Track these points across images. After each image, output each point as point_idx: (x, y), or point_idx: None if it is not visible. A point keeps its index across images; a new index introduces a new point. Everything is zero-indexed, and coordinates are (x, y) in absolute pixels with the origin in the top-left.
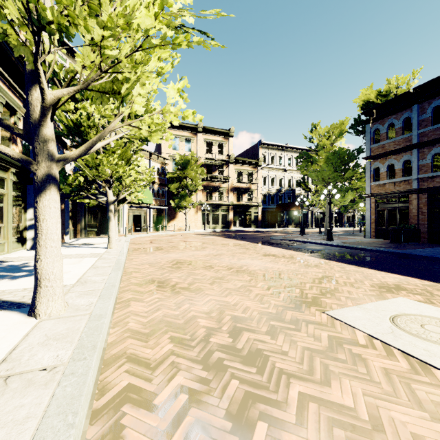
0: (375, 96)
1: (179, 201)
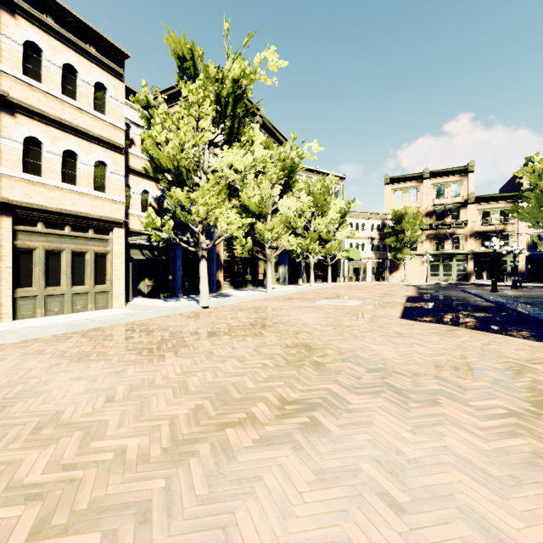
0: None
1: (395, 253)
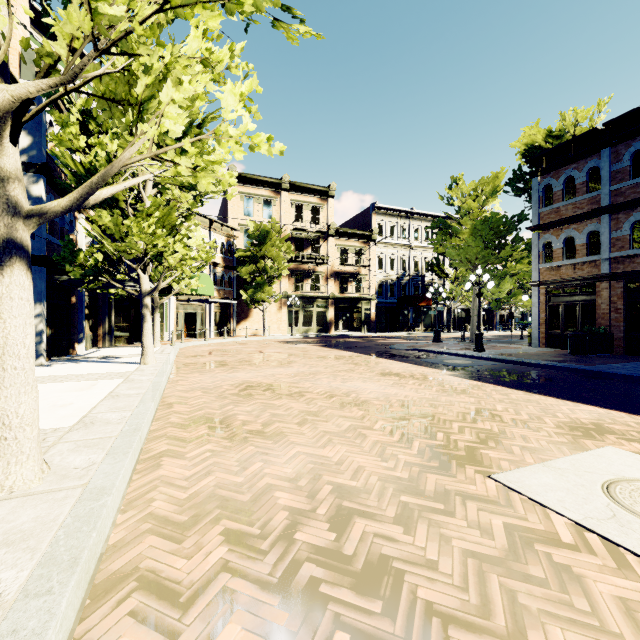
0: (543, 138)
1: (254, 291)
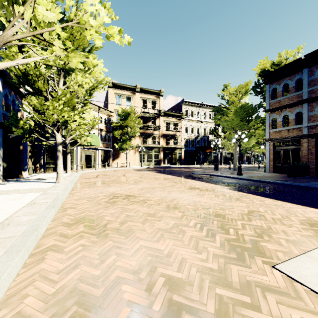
0: (270, 65)
1: (121, 144)
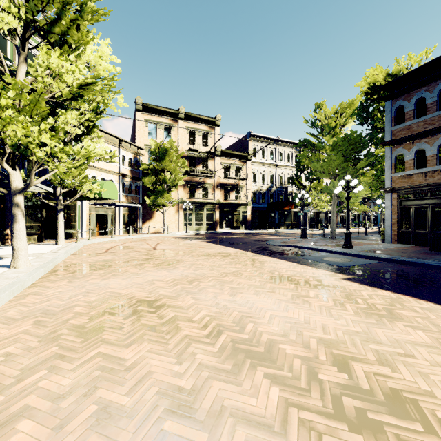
0: (383, 77)
1: (156, 197)
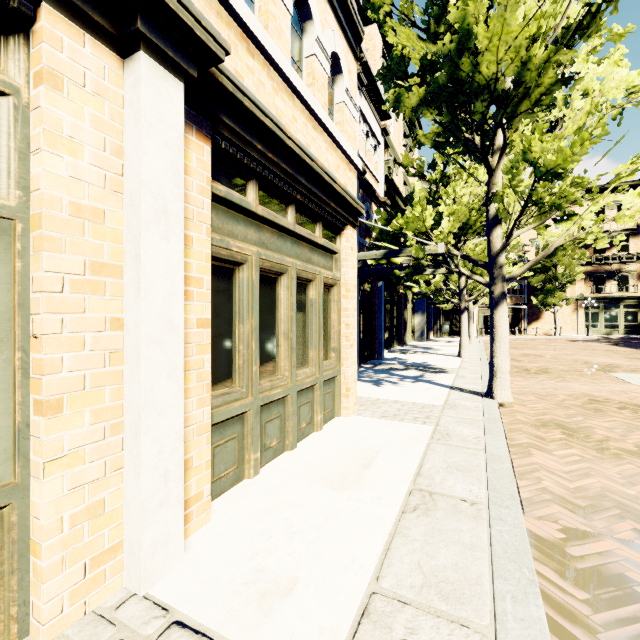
0: None
1: (544, 297)
